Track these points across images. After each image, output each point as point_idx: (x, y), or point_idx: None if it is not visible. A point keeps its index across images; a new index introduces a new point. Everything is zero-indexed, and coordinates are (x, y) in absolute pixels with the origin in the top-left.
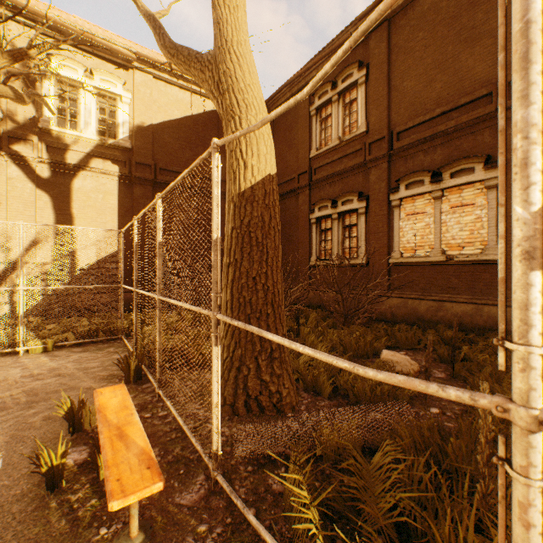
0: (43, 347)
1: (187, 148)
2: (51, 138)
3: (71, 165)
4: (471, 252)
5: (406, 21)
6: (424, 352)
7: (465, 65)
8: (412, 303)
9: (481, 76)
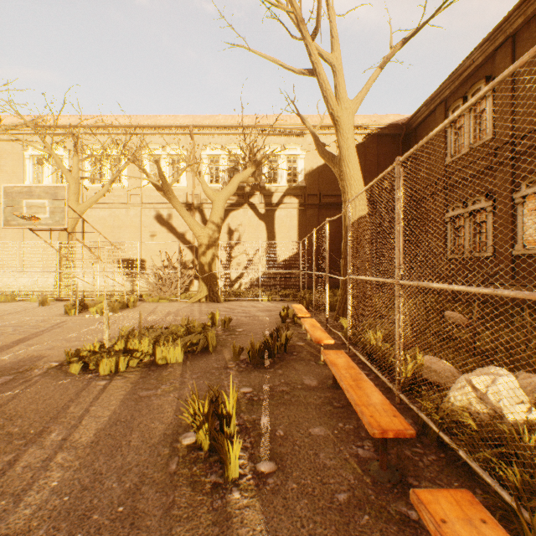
0: (267, 299)
1: None
2: (265, 191)
3: (274, 204)
4: None
5: (529, 34)
6: None
7: None
8: (530, 290)
9: None
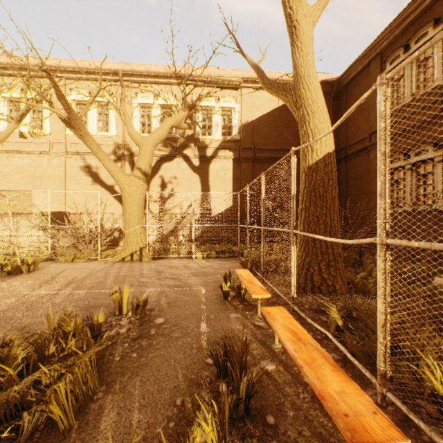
0: (202, 256)
1: (275, 131)
2: (199, 143)
3: (209, 157)
4: None
5: None
6: None
7: None
8: None
9: None
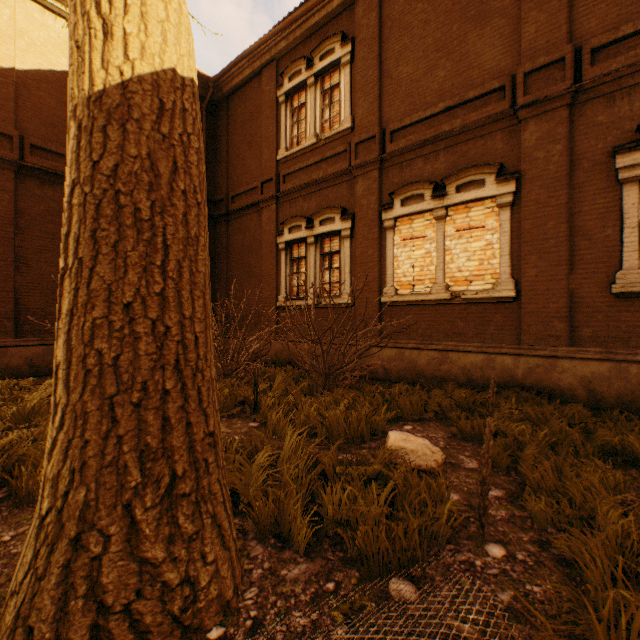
0: None
1: None
2: None
3: None
4: (480, 288)
5: None
6: (436, 424)
7: (473, 50)
8: (410, 354)
9: (492, 65)
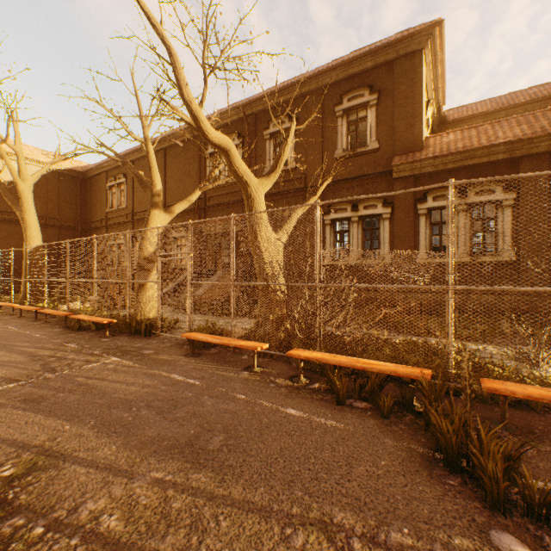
0: None
1: None
2: None
3: None
4: None
5: (139, 166)
6: None
7: None
8: None
9: None
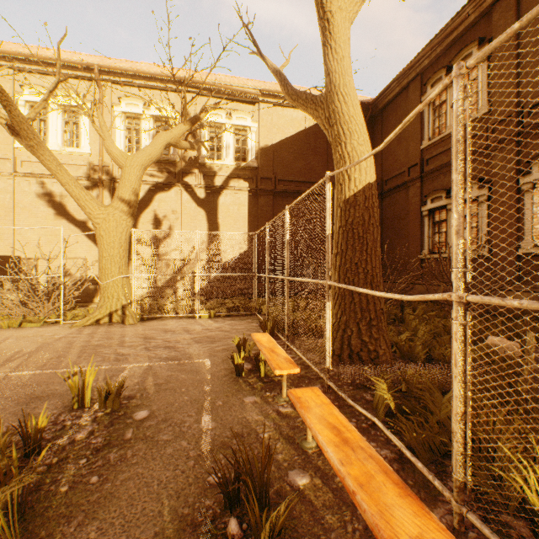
0: (208, 315)
1: (300, 159)
2: (205, 169)
3: (218, 187)
4: None
5: None
6: None
7: None
8: None
9: None
